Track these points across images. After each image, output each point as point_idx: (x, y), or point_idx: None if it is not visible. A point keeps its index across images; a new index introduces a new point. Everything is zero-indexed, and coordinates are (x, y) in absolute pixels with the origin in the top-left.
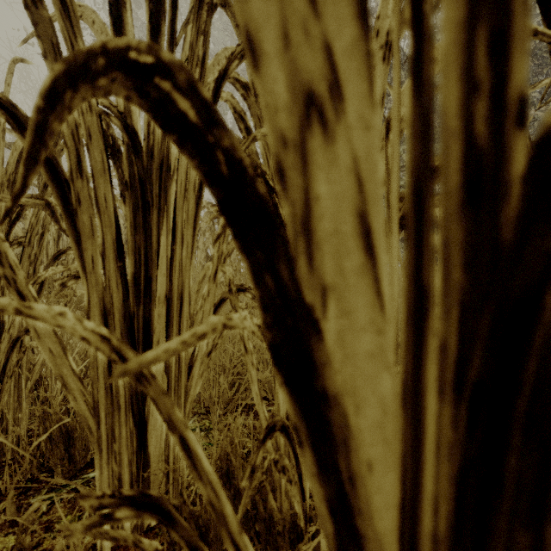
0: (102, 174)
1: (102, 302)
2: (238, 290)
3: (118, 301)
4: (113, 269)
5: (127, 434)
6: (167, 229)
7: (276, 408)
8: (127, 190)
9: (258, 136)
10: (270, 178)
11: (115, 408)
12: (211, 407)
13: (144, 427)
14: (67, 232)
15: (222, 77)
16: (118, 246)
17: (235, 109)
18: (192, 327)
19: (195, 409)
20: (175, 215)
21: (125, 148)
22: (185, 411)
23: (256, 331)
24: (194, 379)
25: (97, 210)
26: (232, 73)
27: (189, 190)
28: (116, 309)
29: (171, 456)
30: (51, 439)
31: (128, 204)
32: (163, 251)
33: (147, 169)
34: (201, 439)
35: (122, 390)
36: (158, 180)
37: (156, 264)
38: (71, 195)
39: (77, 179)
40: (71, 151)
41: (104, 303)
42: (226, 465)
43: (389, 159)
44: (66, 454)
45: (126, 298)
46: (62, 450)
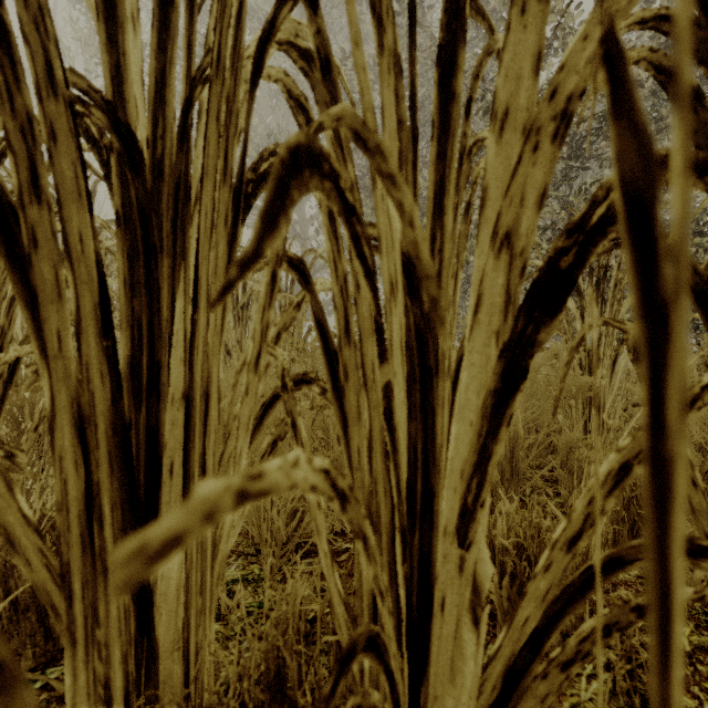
0: (75, 198)
1: (77, 405)
2: (300, 381)
3: (104, 403)
4: (95, 351)
5: (120, 613)
6: (186, 288)
7: (356, 579)
8: (119, 226)
9: (326, 124)
10: (346, 189)
11: (99, 573)
12: (261, 548)
13: (148, 599)
14: (14, 292)
15: (267, 36)
16: (103, 315)
17: (290, 94)
18: (227, 439)
19: (241, 547)
20: (197, 266)
21: (115, 159)
22: (212, 575)
23: (317, 481)
24: (225, 526)
25: (67, 257)
26: (286, 36)
27: (218, 226)
28: (101, 415)
29: (192, 643)
30: (16, 606)
31: (121, 248)
32: (179, 323)
33: (153, 193)
34: (247, 596)
35: (111, 544)
36: (173, 212)
37: (168, 343)
38: (20, 232)
39: (31, 205)
40: (21, 158)
41: (80, 406)
42: (277, 665)
43: (549, 166)
44: (41, 627)
45: (118, 397)
46: (34, 622)
